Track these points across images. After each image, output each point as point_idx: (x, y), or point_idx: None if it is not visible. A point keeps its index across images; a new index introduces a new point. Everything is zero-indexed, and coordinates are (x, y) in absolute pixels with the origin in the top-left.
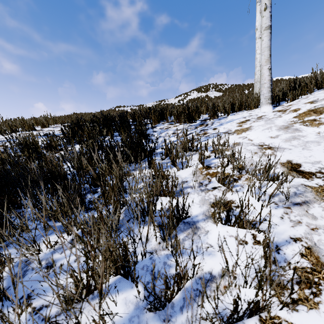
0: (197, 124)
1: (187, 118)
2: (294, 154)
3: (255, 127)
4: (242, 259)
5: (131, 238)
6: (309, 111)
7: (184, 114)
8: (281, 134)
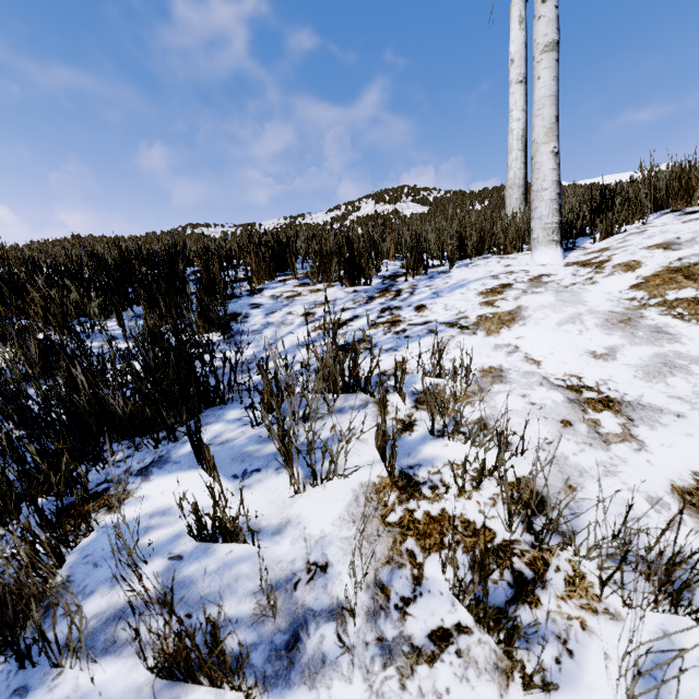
0: (373, 289)
1: (346, 272)
2: None
3: (535, 311)
4: None
5: None
6: (668, 271)
7: (337, 260)
8: (620, 345)
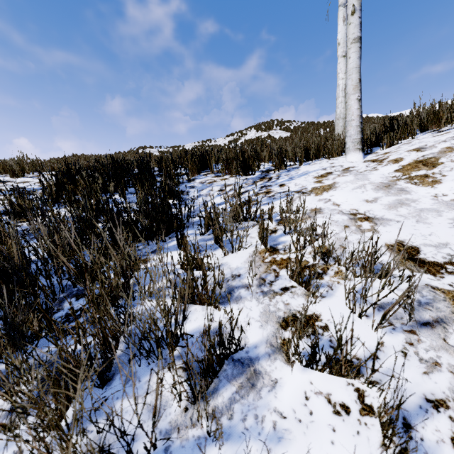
0: (256, 177)
1: (241, 168)
2: (405, 230)
3: (342, 184)
4: (343, 453)
5: (132, 400)
6: (415, 162)
7: (236, 162)
8: (380, 196)
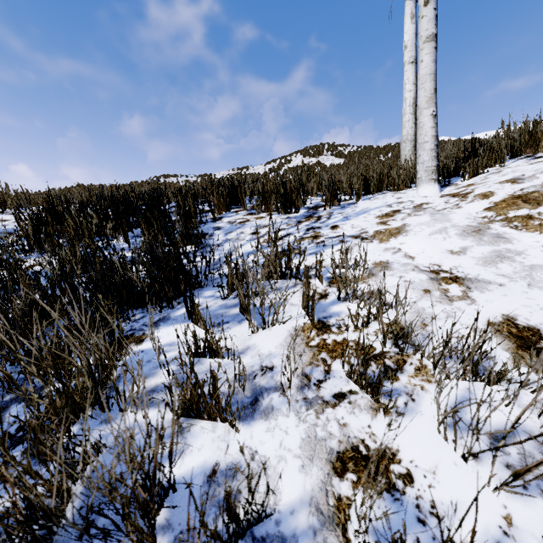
0: (301, 216)
1: (281, 204)
2: (514, 300)
3: (415, 227)
4: None
5: None
6: (512, 197)
7: (275, 195)
8: (470, 245)
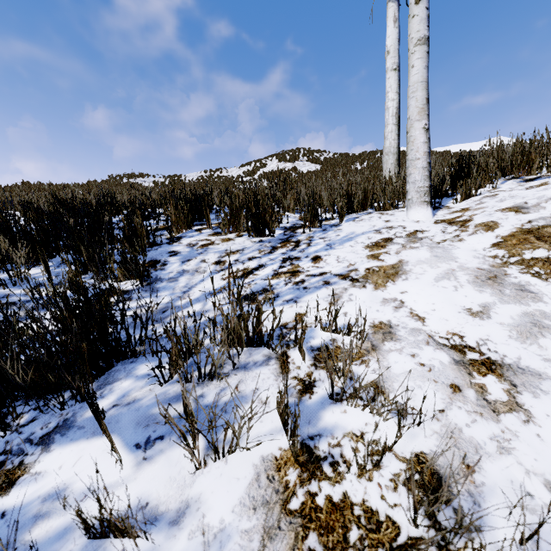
0: (276, 240)
1: (253, 225)
2: None
3: (414, 266)
4: None
5: None
6: (522, 232)
7: (246, 213)
8: (492, 302)
